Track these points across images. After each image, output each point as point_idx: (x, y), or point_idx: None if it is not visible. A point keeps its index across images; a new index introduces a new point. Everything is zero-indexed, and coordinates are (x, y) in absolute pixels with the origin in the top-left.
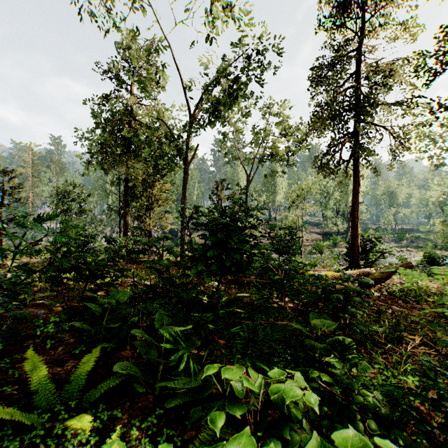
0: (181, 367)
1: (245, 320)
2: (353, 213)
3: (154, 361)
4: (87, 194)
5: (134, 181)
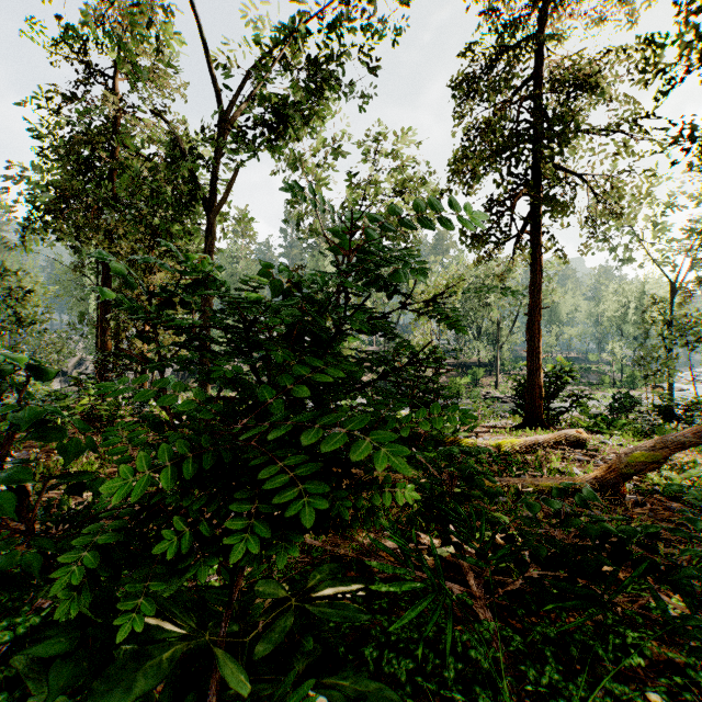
0: None
1: None
2: (532, 326)
3: None
4: (26, 290)
5: None
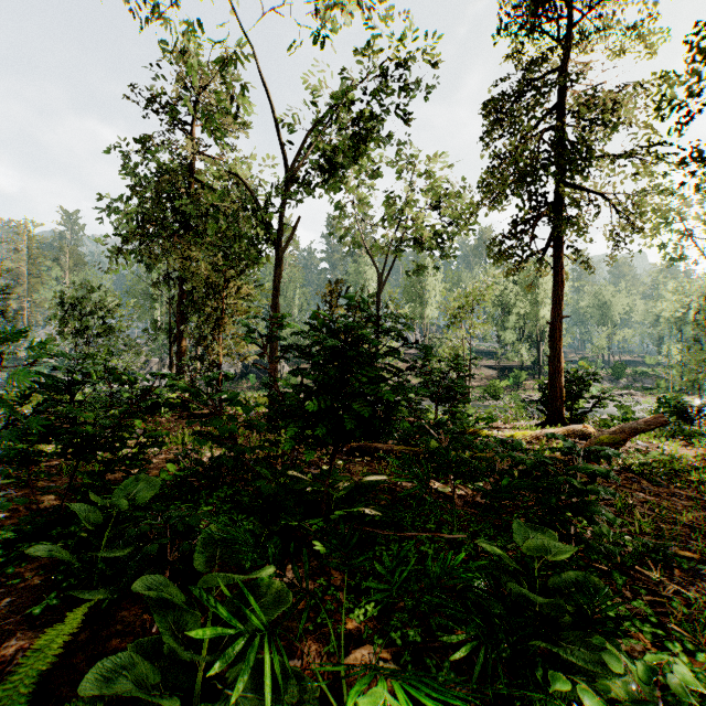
0: (239, 686)
1: (382, 529)
2: (554, 333)
3: (184, 654)
4: (117, 304)
5: (193, 282)
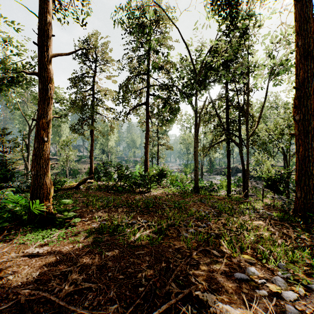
0: None
1: None
2: (91, 155)
3: None
4: None
5: None
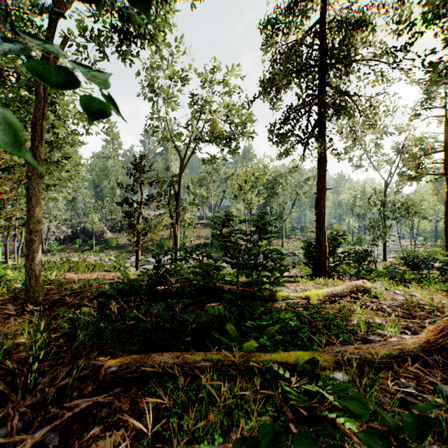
0: None
1: None
2: (320, 202)
3: None
4: None
5: None
